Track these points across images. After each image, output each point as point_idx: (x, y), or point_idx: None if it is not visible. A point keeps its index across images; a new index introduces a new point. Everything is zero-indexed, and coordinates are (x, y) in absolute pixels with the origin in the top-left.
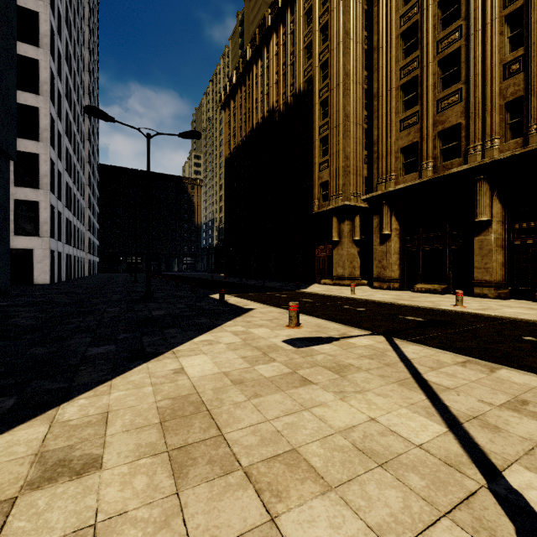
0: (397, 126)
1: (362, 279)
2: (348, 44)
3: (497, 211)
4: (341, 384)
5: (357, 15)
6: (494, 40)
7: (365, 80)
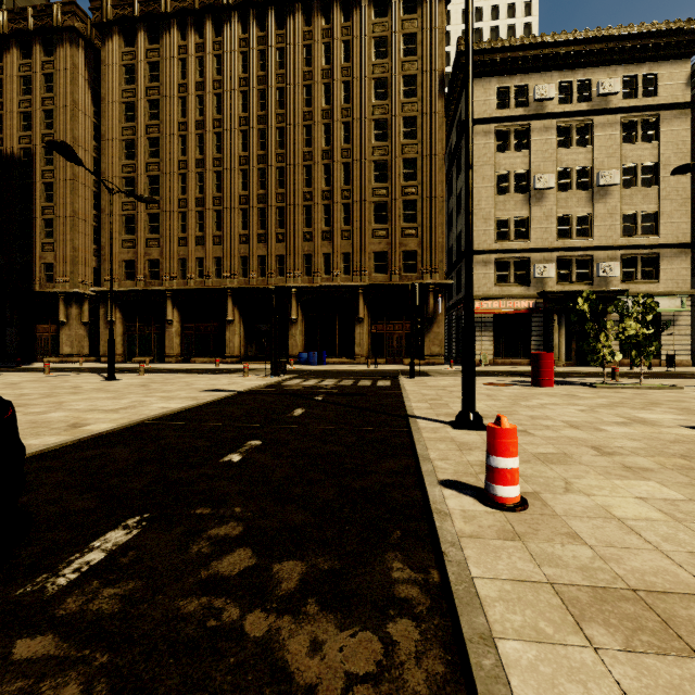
0: (120, 243)
1: (91, 357)
2: (77, 150)
3: (177, 315)
4: (77, 377)
5: (87, 127)
6: (175, 222)
7: (95, 184)
